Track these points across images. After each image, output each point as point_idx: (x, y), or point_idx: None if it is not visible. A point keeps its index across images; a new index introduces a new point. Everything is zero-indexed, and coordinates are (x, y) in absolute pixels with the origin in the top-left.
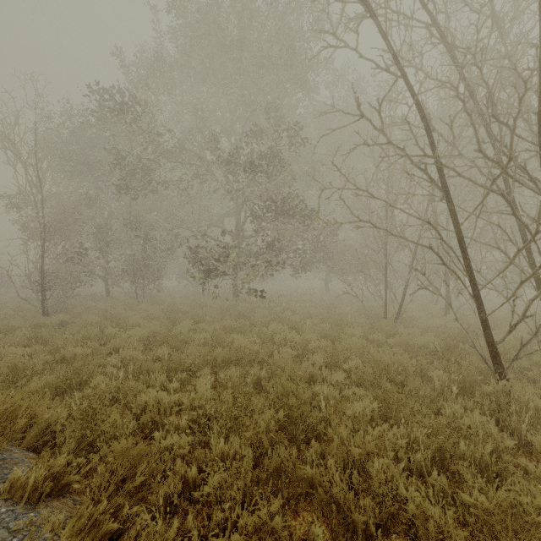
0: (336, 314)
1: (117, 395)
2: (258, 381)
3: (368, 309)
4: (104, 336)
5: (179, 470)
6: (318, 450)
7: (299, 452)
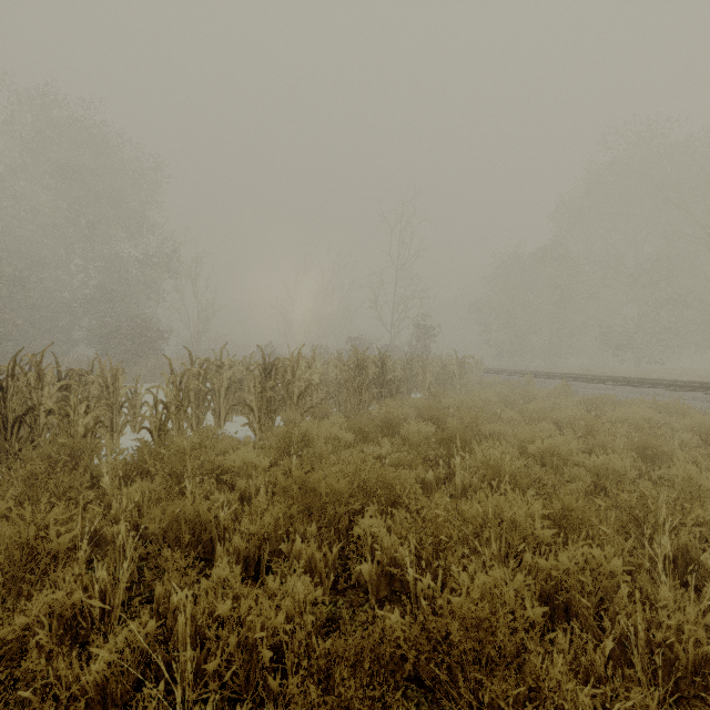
0: None
1: None
2: None
3: None
4: None
5: None
6: None
7: None
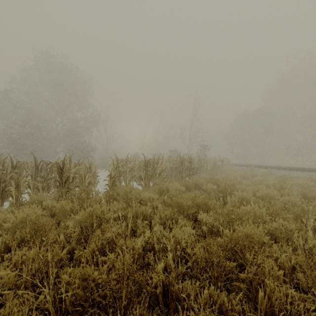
0: None
1: None
2: None
3: None
4: None
5: None
6: None
7: None
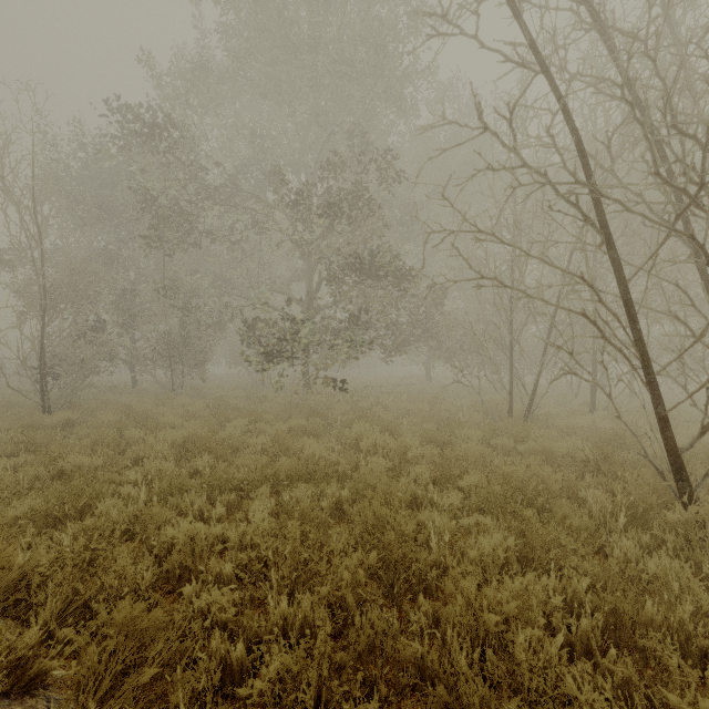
0: (442, 411)
1: (134, 526)
2: (338, 505)
3: (487, 404)
4: (124, 440)
5: (217, 649)
6: (429, 611)
7: (400, 614)
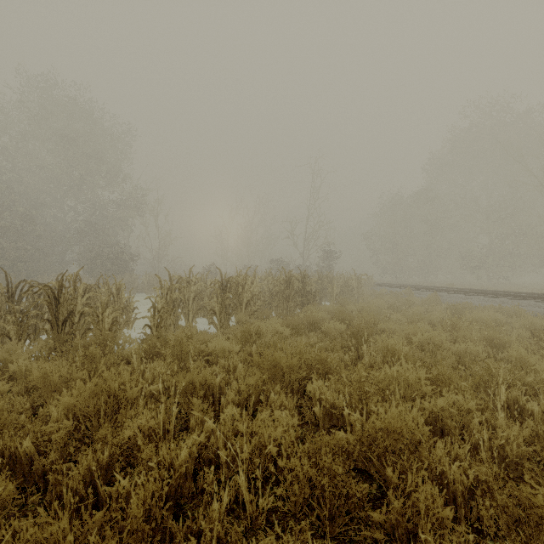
0: None
1: None
2: None
3: None
4: None
5: None
6: None
7: None
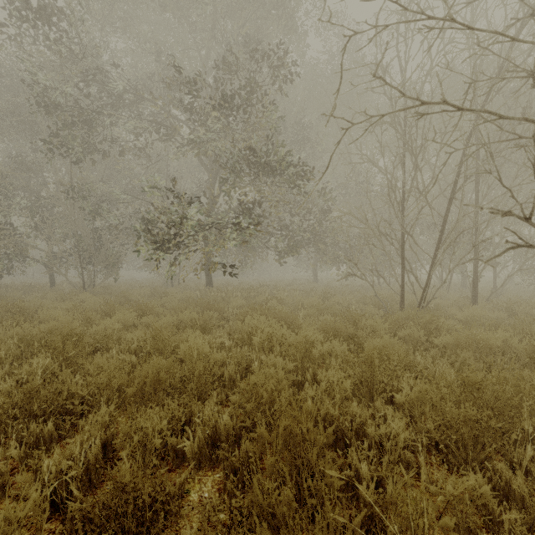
0: (336, 304)
1: None
2: (213, 438)
3: (376, 298)
4: None
5: None
6: None
7: None
